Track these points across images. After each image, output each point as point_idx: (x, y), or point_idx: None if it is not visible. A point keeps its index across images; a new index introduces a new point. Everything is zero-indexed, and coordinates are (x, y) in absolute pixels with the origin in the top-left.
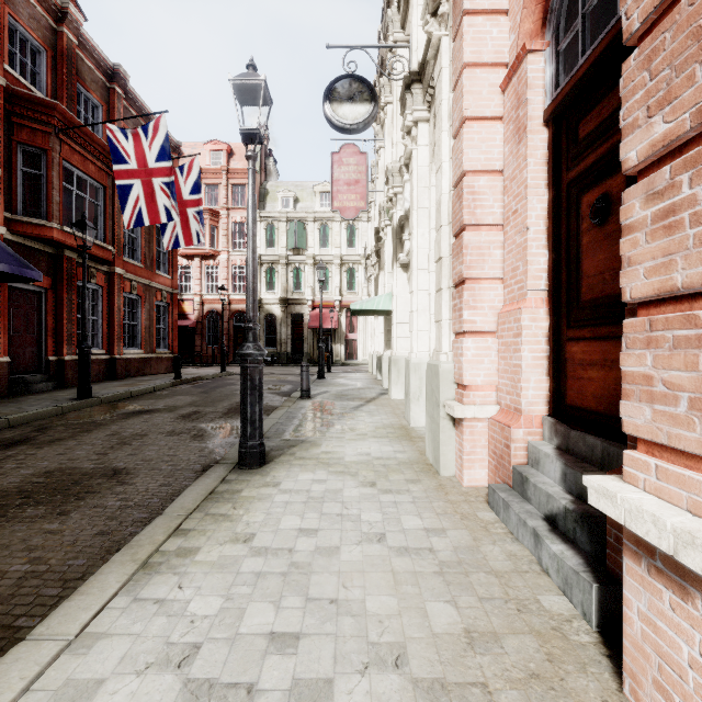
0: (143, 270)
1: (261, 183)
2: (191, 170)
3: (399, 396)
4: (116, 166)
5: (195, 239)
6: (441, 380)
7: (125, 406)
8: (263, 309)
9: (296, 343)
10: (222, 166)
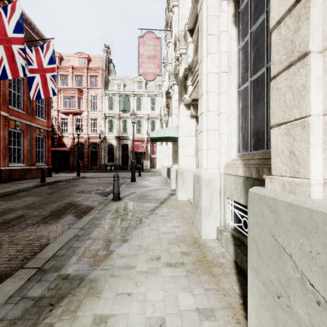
0: (25, 115)
1: (106, 76)
2: (48, 48)
3: (184, 198)
4: None
5: (51, 93)
6: None
7: None
8: (107, 142)
9: (124, 160)
10: (84, 65)
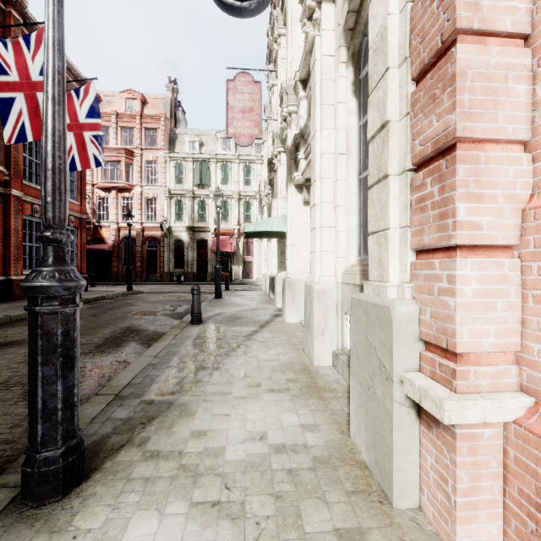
0: None
1: (171, 129)
2: (87, 94)
3: (294, 319)
4: None
5: (93, 163)
6: (396, 334)
7: None
8: (173, 236)
9: (201, 265)
10: (136, 111)
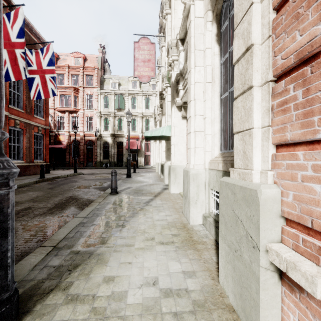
0: (24, 114)
1: (101, 75)
2: (48, 51)
3: (176, 191)
4: None
5: (51, 94)
6: (262, 212)
7: None
8: (102, 139)
9: (119, 157)
10: (80, 65)
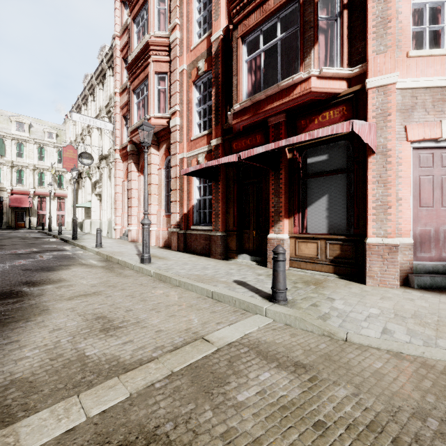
0: None
1: None
2: None
3: (95, 233)
4: None
5: None
6: (112, 223)
7: None
8: None
9: None
10: None
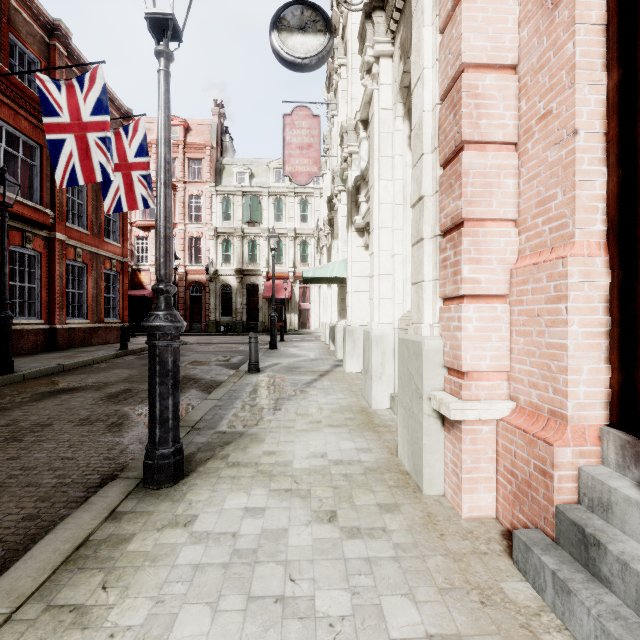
0: (89, 237)
1: (217, 159)
2: (136, 131)
3: (355, 369)
4: (48, 119)
5: (141, 204)
6: (425, 362)
7: (49, 383)
8: (219, 280)
9: (251, 313)
10: (178, 140)
